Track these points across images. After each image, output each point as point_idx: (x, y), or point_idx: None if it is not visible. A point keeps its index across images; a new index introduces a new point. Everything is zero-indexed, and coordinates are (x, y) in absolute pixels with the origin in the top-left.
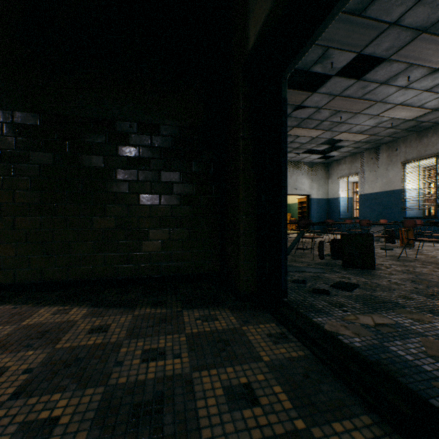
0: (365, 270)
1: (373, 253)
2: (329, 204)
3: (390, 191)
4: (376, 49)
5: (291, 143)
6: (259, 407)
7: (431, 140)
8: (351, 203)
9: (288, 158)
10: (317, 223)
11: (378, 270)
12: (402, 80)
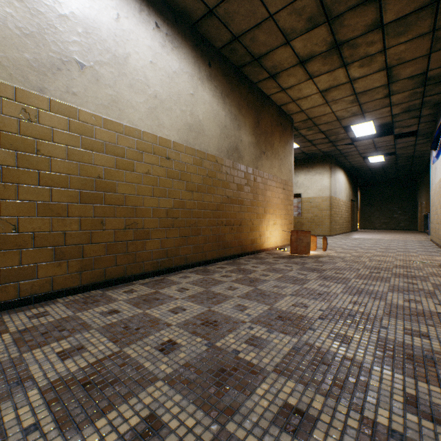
0: None
1: None
2: None
3: None
4: None
5: None
6: (411, 231)
7: None
8: None
9: None
10: None
11: None
12: None
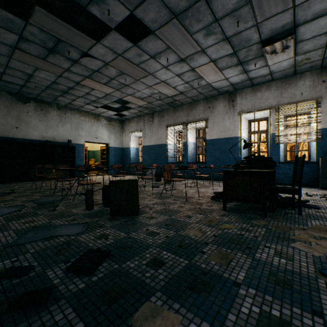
0: (132, 216)
1: (138, 199)
2: (123, 152)
3: (160, 144)
4: (145, 16)
5: (88, 95)
6: None
7: (180, 114)
8: (138, 152)
9: (89, 110)
10: (92, 168)
11: (142, 214)
12: (164, 60)
